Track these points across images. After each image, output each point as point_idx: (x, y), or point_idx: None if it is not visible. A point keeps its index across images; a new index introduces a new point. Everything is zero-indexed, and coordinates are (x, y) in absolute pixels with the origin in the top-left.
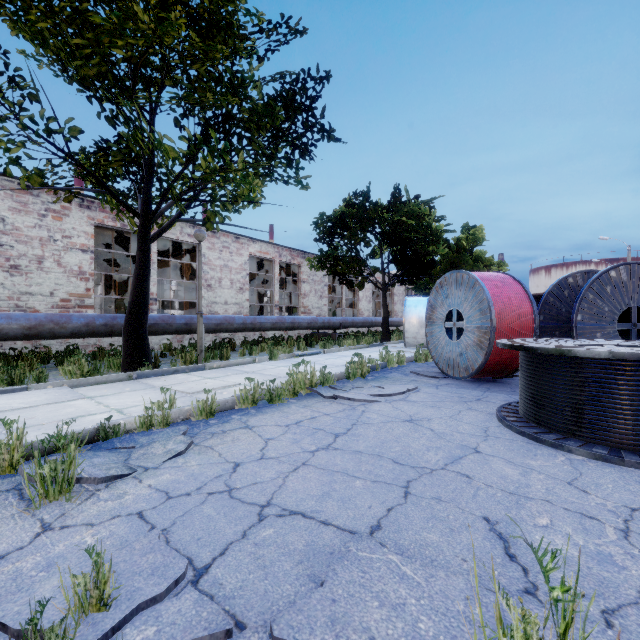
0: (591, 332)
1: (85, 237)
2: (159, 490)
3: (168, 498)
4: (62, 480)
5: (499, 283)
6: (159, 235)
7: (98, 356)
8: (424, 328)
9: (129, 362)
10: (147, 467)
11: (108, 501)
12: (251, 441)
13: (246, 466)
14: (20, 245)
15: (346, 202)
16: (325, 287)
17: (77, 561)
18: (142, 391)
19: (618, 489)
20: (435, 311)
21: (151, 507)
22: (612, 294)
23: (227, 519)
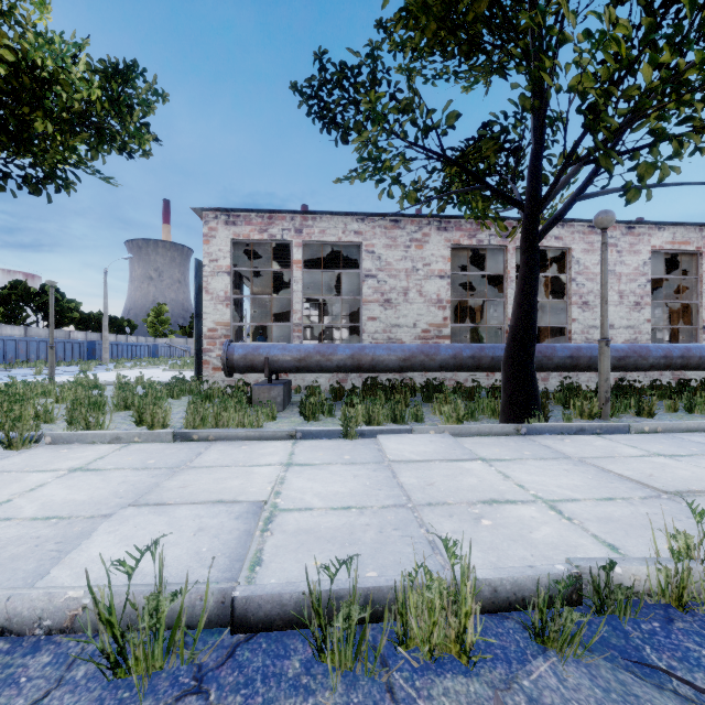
0: None
1: (442, 262)
2: None
3: None
4: None
5: None
6: (550, 227)
7: (458, 393)
8: None
9: (512, 408)
10: None
11: None
12: None
13: None
14: (391, 279)
15: None
16: None
17: None
18: (554, 463)
19: None
20: None
21: None
22: None
23: None
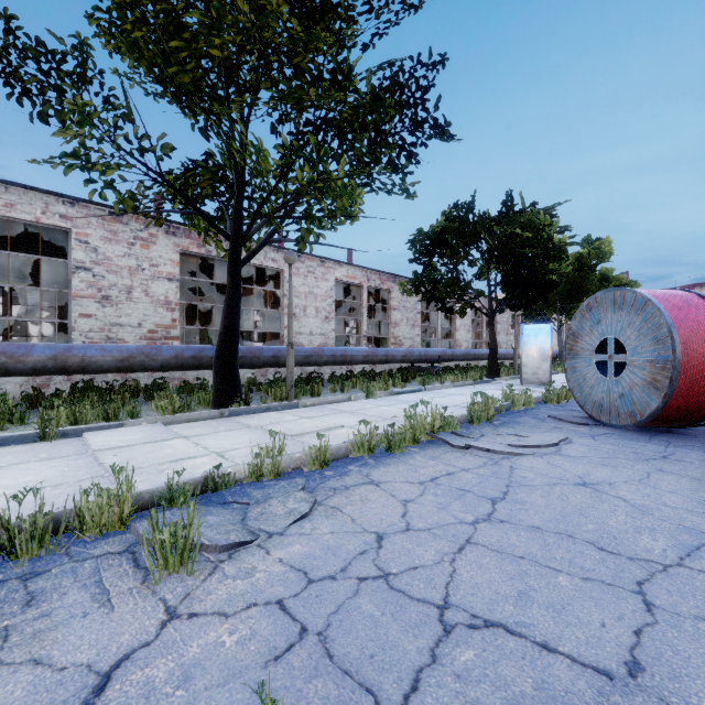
0: None
1: (171, 265)
2: (294, 568)
3: (309, 582)
4: (183, 548)
5: (681, 303)
6: (250, 258)
7: (185, 390)
8: (547, 362)
9: (220, 398)
10: (270, 532)
11: (236, 579)
12: (385, 503)
13: (393, 540)
14: (111, 275)
15: (445, 216)
16: (418, 315)
17: (220, 676)
18: (238, 431)
19: None
20: (579, 340)
21: (292, 594)
22: None
23: (399, 625)
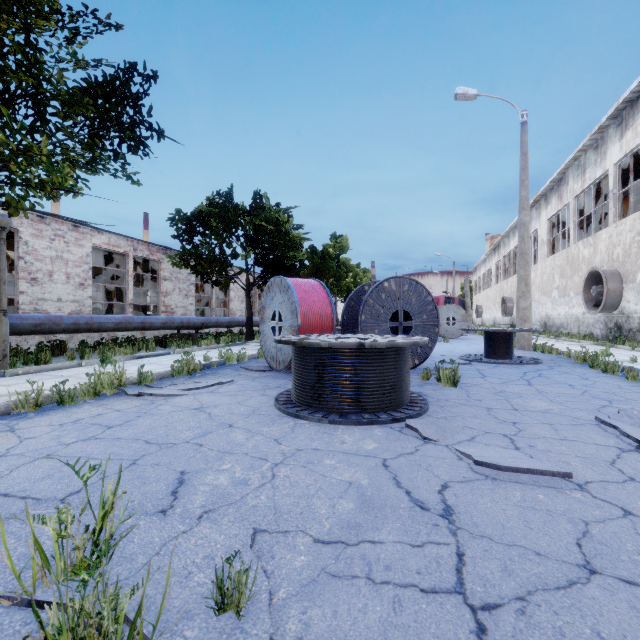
0: (372, 329)
1: None
2: None
3: None
4: None
5: (308, 289)
6: None
7: None
8: None
9: None
10: None
11: None
12: (2, 442)
13: None
14: None
15: (209, 201)
16: (191, 286)
17: None
18: None
19: (305, 439)
20: (265, 312)
21: None
22: (386, 300)
23: None
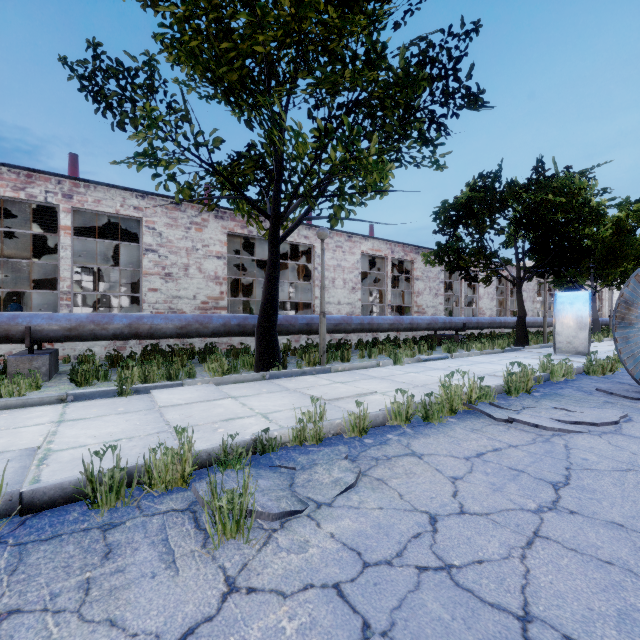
0: None
1: (219, 245)
2: (347, 546)
3: (364, 565)
4: (239, 516)
5: None
6: (287, 235)
7: (231, 354)
8: (585, 330)
9: (262, 362)
10: (318, 502)
11: (290, 553)
12: (431, 478)
13: (448, 523)
14: (172, 255)
15: (470, 186)
16: (440, 284)
17: None
18: (278, 393)
19: None
20: (634, 308)
21: (348, 578)
22: None
23: (475, 636)
